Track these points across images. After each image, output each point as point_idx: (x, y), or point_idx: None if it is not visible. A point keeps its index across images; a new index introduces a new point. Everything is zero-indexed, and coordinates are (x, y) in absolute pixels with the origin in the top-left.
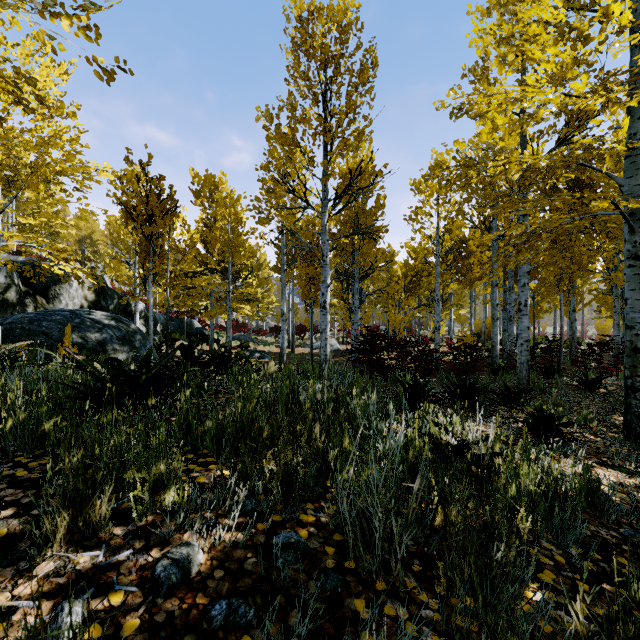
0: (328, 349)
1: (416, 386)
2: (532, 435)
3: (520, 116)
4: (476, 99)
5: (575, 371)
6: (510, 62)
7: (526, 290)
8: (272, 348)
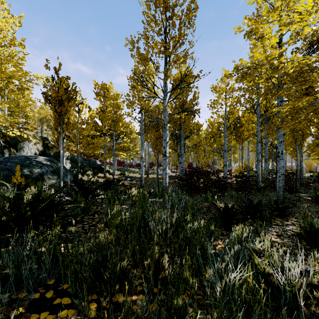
0: (167, 180)
1: (226, 208)
2: (305, 242)
3: (278, 44)
4: (260, 25)
5: (303, 189)
6: (274, 10)
7: (282, 145)
8: (137, 175)
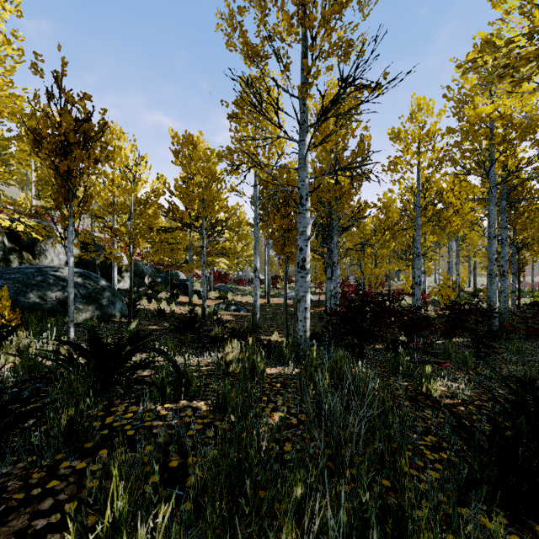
0: (308, 323)
1: (502, 440)
2: None
3: None
4: None
5: None
6: None
7: None
8: (249, 298)
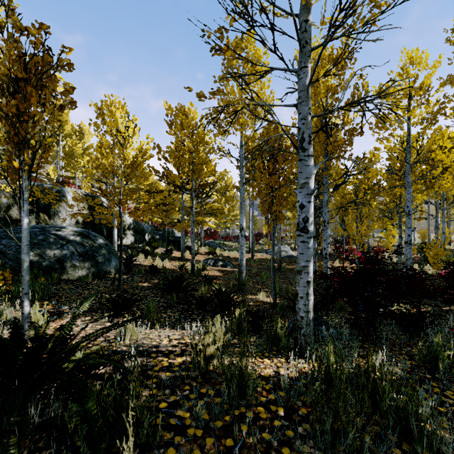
0: (311, 300)
1: None
2: None
3: None
4: None
5: None
6: None
7: None
8: (235, 253)
